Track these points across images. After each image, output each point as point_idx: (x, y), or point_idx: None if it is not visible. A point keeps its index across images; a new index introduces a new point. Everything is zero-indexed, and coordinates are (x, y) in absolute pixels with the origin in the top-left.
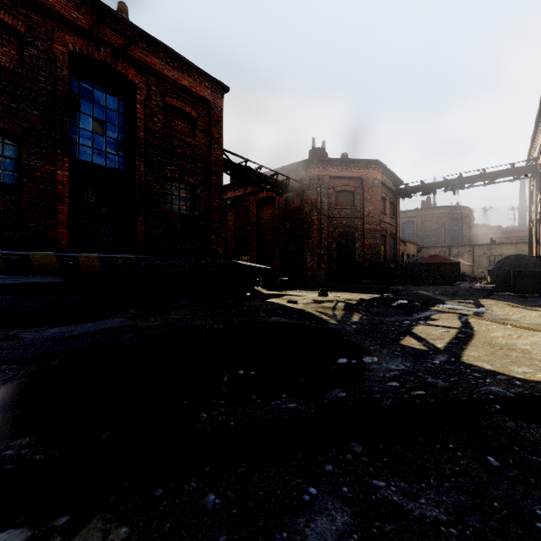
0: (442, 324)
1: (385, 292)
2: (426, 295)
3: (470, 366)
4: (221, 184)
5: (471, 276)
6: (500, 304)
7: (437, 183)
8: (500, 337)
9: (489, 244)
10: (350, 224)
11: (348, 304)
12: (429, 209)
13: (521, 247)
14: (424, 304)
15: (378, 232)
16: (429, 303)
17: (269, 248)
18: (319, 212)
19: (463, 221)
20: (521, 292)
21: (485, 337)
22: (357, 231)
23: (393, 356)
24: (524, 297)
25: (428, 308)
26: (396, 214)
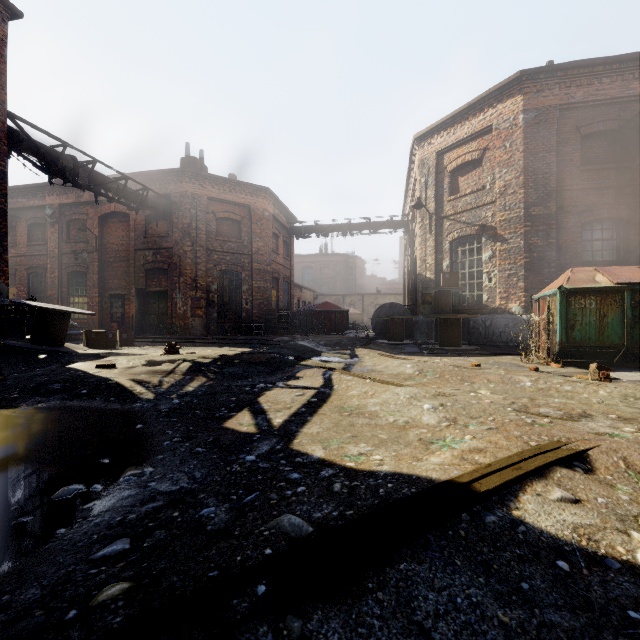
0: (303, 383)
1: (264, 345)
2: (305, 346)
3: (296, 456)
4: (1, 170)
5: (360, 325)
6: (372, 353)
7: (330, 225)
8: (355, 397)
9: (375, 294)
10: (235, 261)
11: (196, 365)
12: (327, 255)
13: (399, 297)
14: (297, 358)
15: (269, 274)
16: (306, 355)
17: (120, 287)
18: (194, 242)
19: (356, 270)
20: (394, 339)
21: (341, 399)
22: (244, 270)
23: (189, 457)
24: (396, 344)
25: (297, 364)
26: (290, 255)
